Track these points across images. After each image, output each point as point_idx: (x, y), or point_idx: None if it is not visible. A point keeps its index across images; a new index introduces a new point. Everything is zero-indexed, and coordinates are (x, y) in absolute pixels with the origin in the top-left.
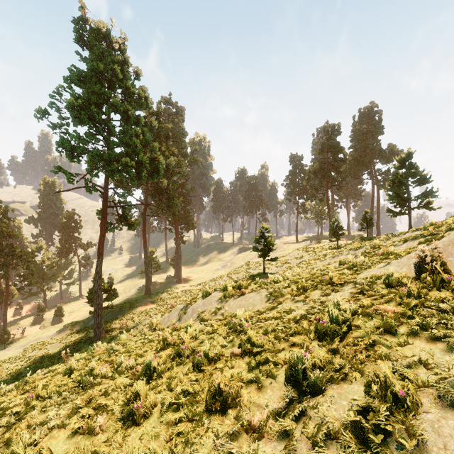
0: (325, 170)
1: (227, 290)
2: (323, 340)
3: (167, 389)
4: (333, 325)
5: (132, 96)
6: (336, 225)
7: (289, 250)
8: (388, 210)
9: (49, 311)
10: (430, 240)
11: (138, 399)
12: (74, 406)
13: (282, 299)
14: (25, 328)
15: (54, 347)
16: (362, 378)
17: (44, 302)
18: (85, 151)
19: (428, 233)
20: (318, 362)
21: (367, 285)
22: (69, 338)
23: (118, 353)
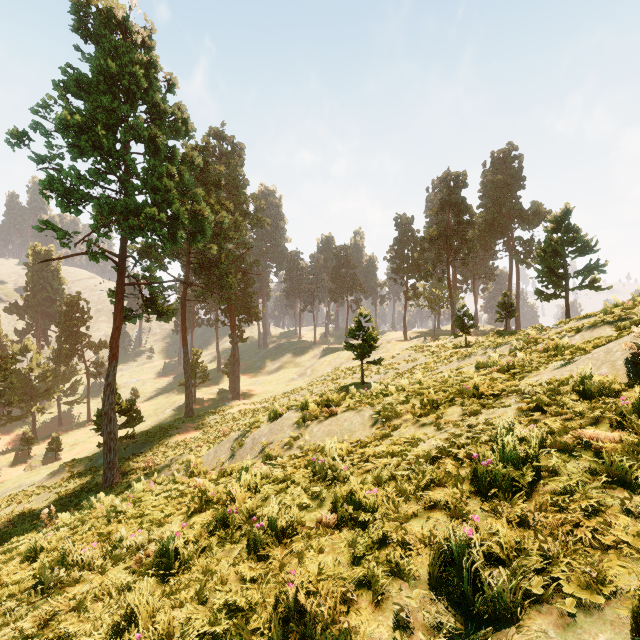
0: (446, 237)
1: (308, 408)
2: (491, 497)
3: (197, 596)
4: (510, 469)
5: (162, 116)
6: (464, 313)
7: (394, 350)
8: (537, 291)
9: (39, 444)
10: (636, 324)
11: (136, 625)
12: (17, 633)
13: (398, 421)
14: (2, 470)
15: (41, 500)
16: (604, 589)
17: (32, 430)
18: (88, 197)
19: (616, 317)
20: (497, 548)
21: (545, 396)
22: (66, 485)
23: (122, 518)
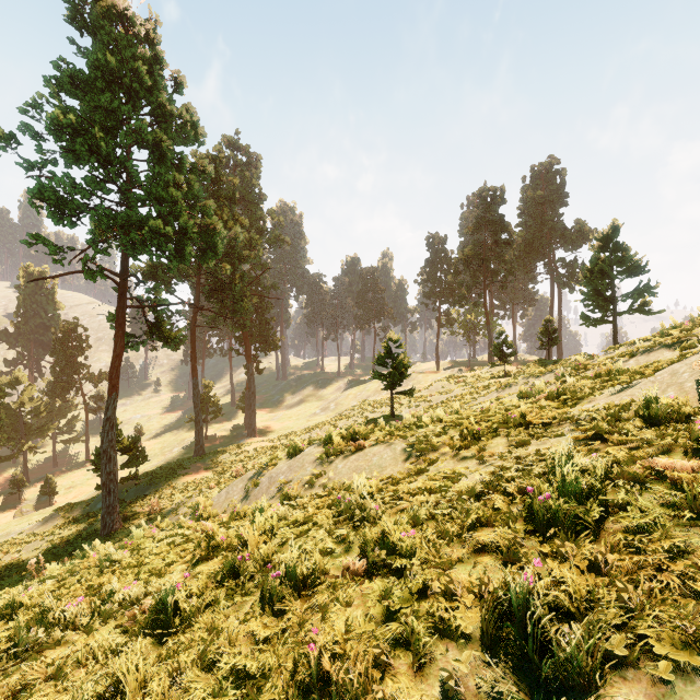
0: (482, 258)
1: (331, 442)
2: (551, 538)
3: (200, 660)
4: (574, 504)
5: (169, 119)
6: (503, 340)
7: (426, 382)
8: (583, 316)
9: (32, 487)
10: None
11: (124, 697)
12: None
13: (435, 454)
14: None
15: (31, 550)
16: None
17: (23, 472)
18: (83, 208)
19: (675, 339)
20: (564, 598)
21: (605, 423)
22: (59, 533)
23: (117, 568)
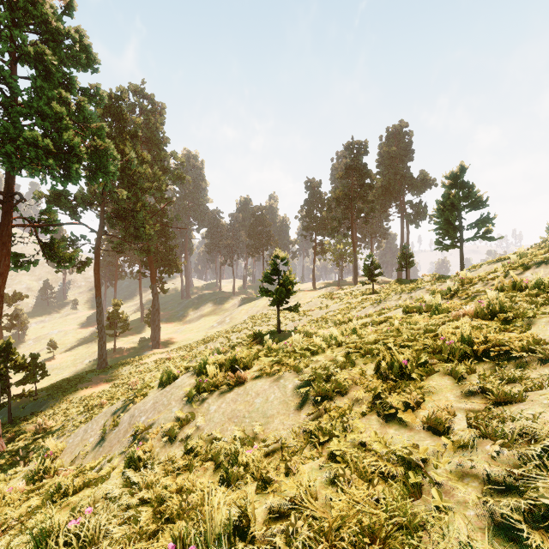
0: (350, 198)
1: (206, 372)
2: None
3: None
4: None
5: (55, 36)
6: (372, 262)
7: (305, 299)
8: (437, 241)
9: None
10: None
11: None
12: None
13: (344, 401)
14: None
15: None
16: None
17: None
18: None
19: None
20: None
21: None
22: None
23: None
